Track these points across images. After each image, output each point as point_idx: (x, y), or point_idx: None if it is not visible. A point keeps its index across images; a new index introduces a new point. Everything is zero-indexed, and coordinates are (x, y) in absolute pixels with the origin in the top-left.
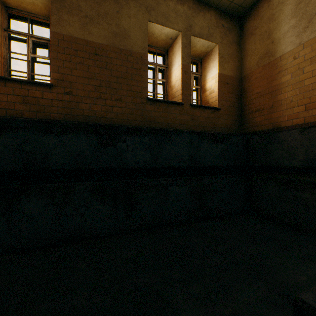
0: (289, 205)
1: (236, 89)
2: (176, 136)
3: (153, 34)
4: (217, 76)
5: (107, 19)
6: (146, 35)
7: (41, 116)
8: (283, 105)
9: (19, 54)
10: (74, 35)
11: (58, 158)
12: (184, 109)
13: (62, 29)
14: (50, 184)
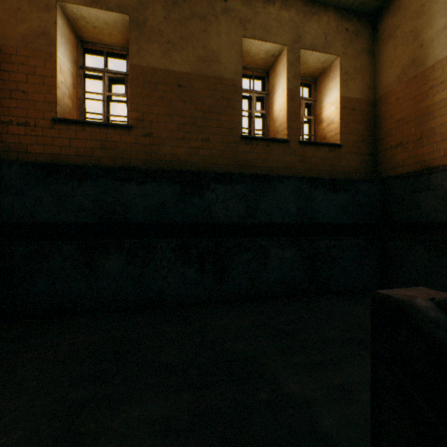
0: (445, 278)
1: (366, 116)
2: (279, 183)
3: (249, 53)
4: (337, 101)
5: (192, 42)
6: (240, 56)
7: (119, 163)
8: (437, 135)
9: (95, 93)
10: (155, 65)
11: (138, 210)
12: (291, 148)
13: (142, 60)
14: (130, 240)
